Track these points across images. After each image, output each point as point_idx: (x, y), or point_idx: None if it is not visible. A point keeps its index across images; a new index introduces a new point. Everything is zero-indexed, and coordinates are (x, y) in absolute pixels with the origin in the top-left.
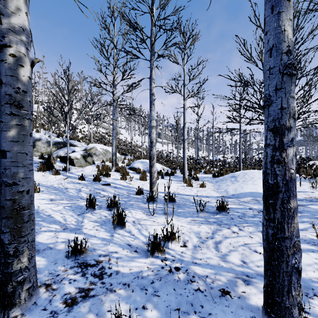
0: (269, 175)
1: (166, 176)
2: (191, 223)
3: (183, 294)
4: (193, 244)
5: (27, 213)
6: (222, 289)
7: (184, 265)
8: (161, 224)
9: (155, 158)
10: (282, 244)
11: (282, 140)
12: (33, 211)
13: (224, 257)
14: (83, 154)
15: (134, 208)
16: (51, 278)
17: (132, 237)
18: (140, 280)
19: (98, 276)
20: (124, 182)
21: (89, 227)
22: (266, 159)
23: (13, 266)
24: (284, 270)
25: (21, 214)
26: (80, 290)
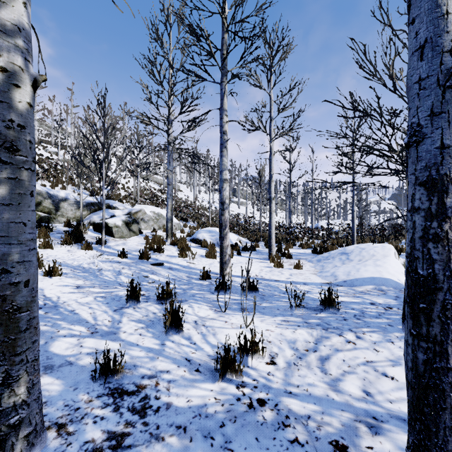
0: (418, 260)
1: (244, 251)
2: (282, 325)
3: (271, 448)
4: (285, 360)
5: (25, 317)
6: (335, 441)
7: (271, 395)
8: (236, 326)
9: (228, 226)
10: (444, 380)
11: (444, 201)
12: (35, 314)
13: (336, 384)
14: (125, 220)
15: (197, 301)
16: (67, 415)
17: (192, 347)
18: (203, 421)
19: (138, 411)
20: (184, 260)
21: (130, 330)
22: (413, 233)
23: (2, 400)
24: (447, 424)
25: (16, 319)
26: (109, 435)
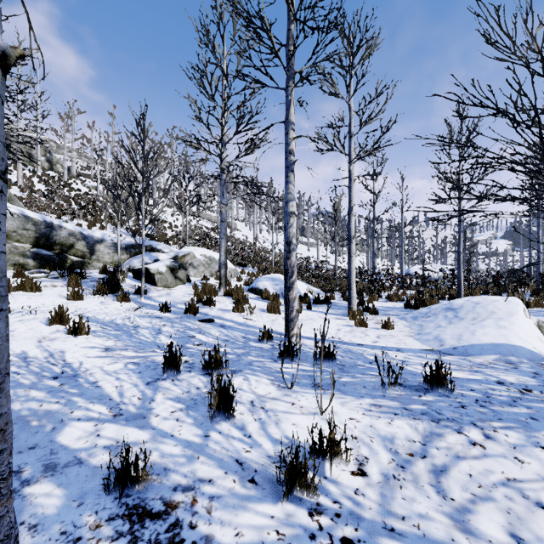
0: None
1: (316, 304)
2: (372, 412)
3: None
4: (379, 469)
5: None
6: None
7: (363, 533)
8: (307, 411)
9: (295, 273)
10: None
11: None
12: (2, 409)
13: (463, 518)
14: (170, 265)
15: (254, 372)
16: None
17: (247, 441)
18: None
19: None
20: (240, 315)
21: (164, 412)
22: None
23: None
24: None
25: None
26: None
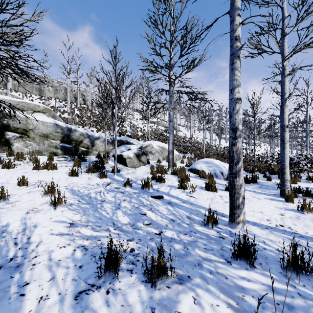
0: None
1: (245, 183)
2: None
3: None
4: None
5: None
6: None
7: None
8: None
9: (241, 159)
10: None
11: None
12: None
13: None
14: (136, 152)
15: (206, 284)
16: None
17: None
18: None
19: None
20: (184, 192)
21: None
22: None
23: None
24: None
25: None
26: None
